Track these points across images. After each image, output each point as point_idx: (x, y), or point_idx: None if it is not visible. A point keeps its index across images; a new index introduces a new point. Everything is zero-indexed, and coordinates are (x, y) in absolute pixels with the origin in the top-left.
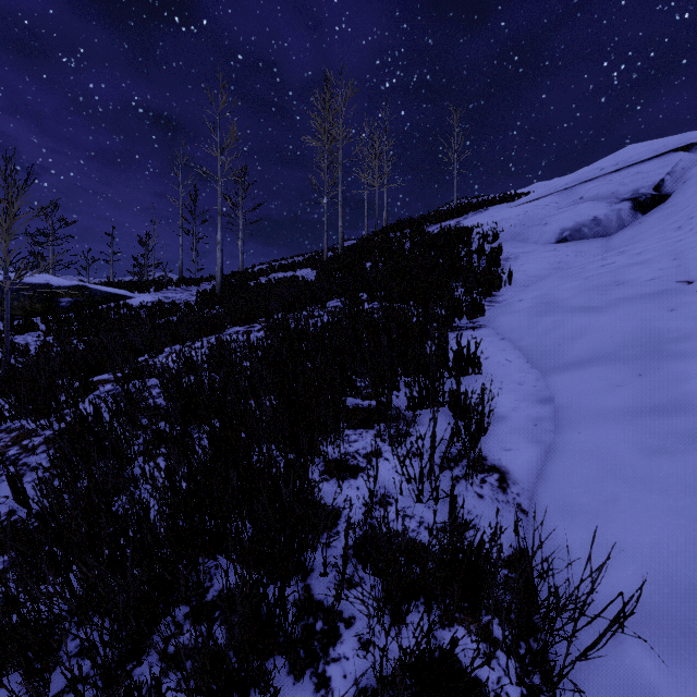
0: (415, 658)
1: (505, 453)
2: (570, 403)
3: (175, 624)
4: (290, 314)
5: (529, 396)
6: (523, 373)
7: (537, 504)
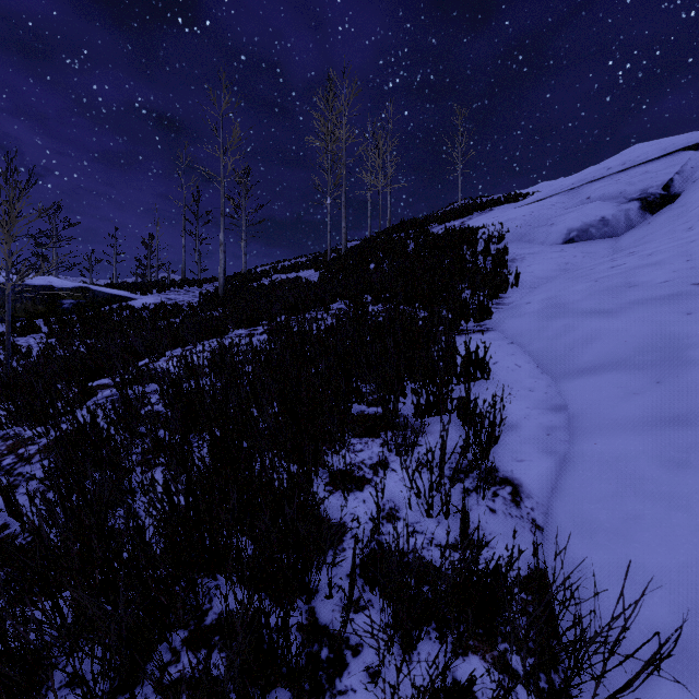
0: (429, 697)
1: (518, 464)
2: (584, 411)
3: (172, 651)
4: (293, 316)
5: (541, 404)
6: (533, 378)
7: (553, 520)
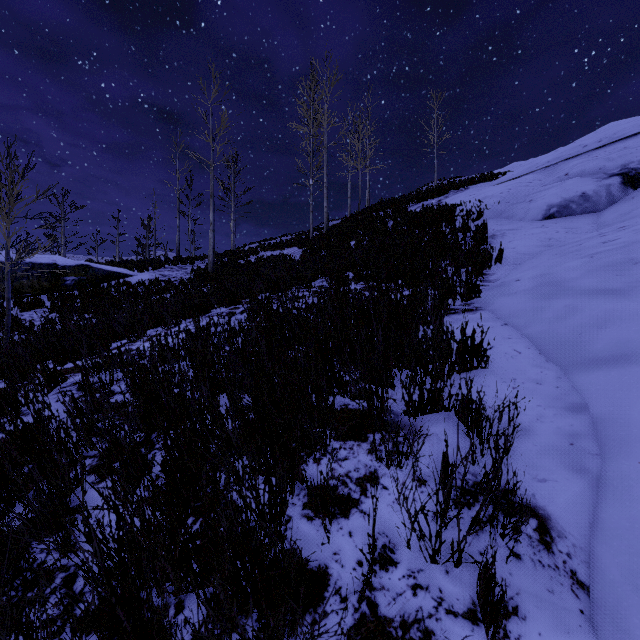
0: None
1: (540, 486)
2: (612, 414)
3: None
4: (274, 294)
5: (555, 401)
6: (538, 367)
7: (601, 576)
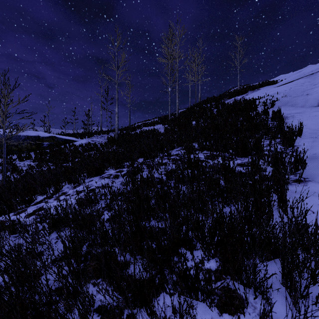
0: None
1: None
2: None
3: None
4: (146, 160)
5: None
6: None
7: None
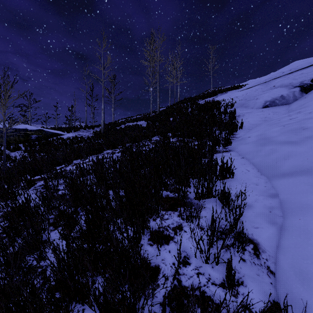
0: None
1: (255, 230)
2: (289, 198)
3: None
4: (134, 143)
5: (263, 193)
6: (257, 177)
7: (280, 268)
